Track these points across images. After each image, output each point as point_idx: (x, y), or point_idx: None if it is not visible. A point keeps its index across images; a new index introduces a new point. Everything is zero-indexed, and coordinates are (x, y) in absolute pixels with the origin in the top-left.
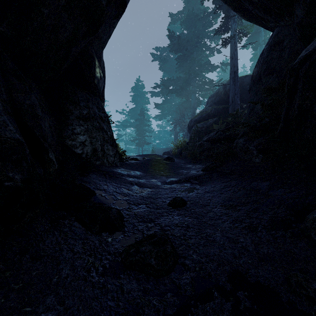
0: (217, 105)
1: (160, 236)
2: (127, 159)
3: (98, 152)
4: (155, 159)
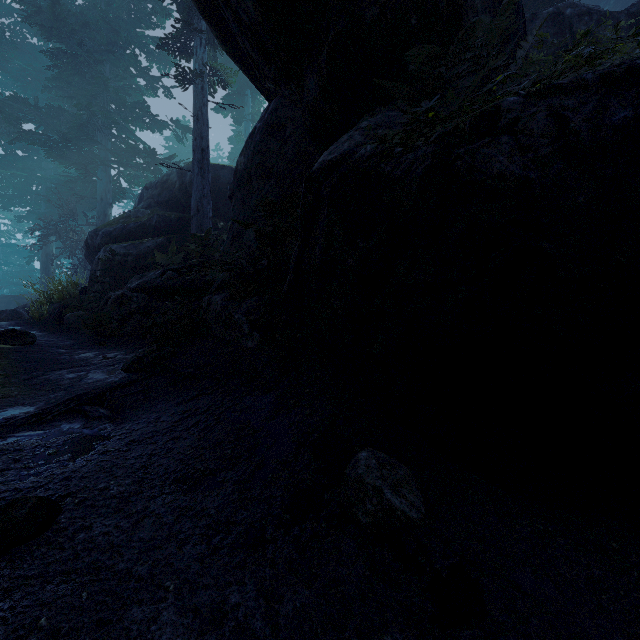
0: (164, 210)
1: None
2: None
3: None
4: None
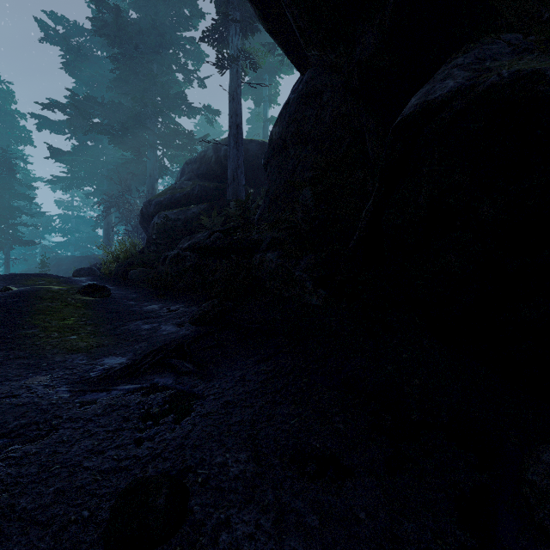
0: (203, 181)
1: None
2: None
3: None
4: (48, 291)
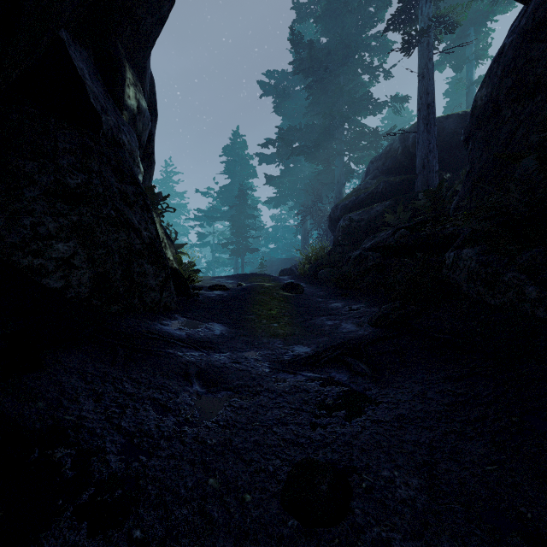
0: (388, 177)
1: None
2: (204, 288)
3: (113, 281)
4: (262, 287)
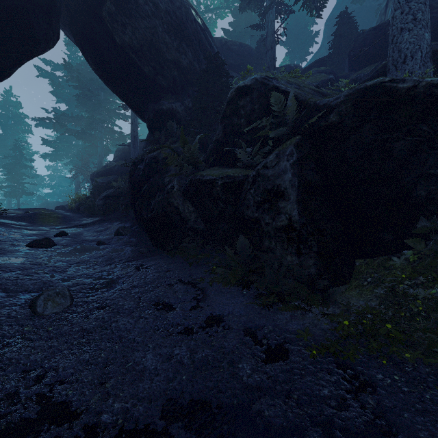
0: (122, 162)
1: (48, 237)
2: (1, 213)
3: None
4: (43, 213)
